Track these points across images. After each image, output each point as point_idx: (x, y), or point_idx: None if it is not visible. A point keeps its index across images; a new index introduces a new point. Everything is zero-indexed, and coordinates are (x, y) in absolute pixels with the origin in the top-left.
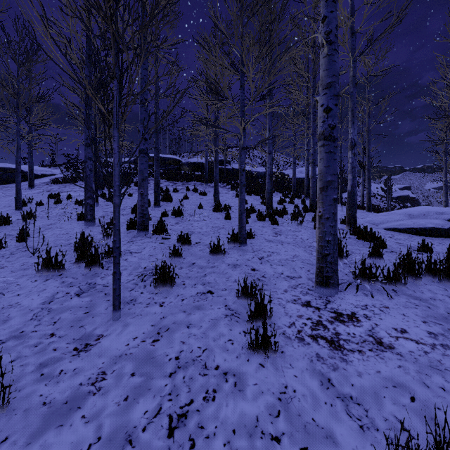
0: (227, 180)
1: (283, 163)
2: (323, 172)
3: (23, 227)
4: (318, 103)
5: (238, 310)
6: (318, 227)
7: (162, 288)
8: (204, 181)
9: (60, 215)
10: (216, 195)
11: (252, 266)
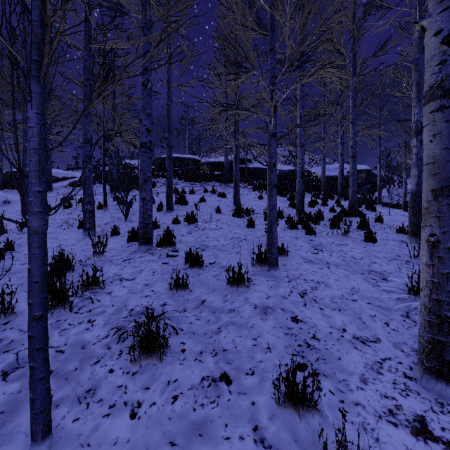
0: (248, 179)
1: (307, 160)
2: (442, 160)
3: (7, 239)
4: (427, 30)
5: (282, 447)
6: (427, 263)
7: (145, 361)
8: (224, 181)
9: (64, 222)
10: (237, 196)
11: (292, 312)
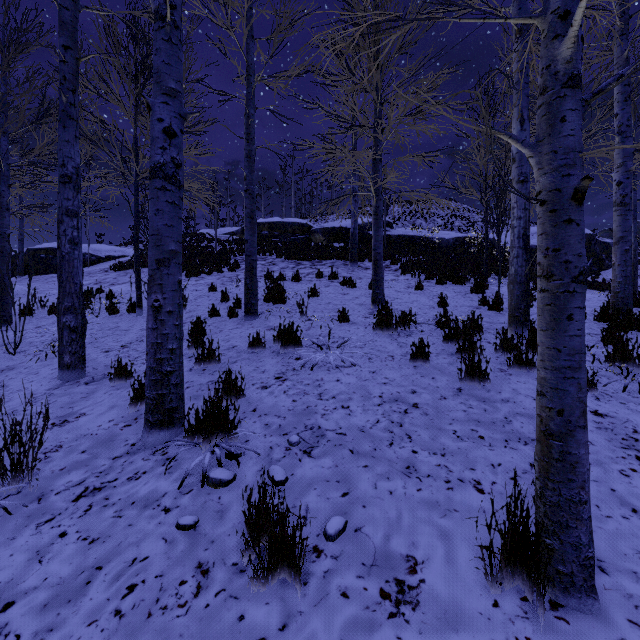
0: (391, 255)
1: (480, 223)
2: None
3: None
4: None
5: None
6: None
7: None
8: (350, 259)
9: (53, 340)
10: (378, 287)
11: None
